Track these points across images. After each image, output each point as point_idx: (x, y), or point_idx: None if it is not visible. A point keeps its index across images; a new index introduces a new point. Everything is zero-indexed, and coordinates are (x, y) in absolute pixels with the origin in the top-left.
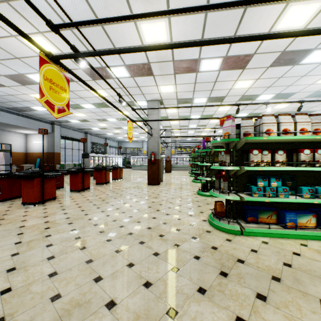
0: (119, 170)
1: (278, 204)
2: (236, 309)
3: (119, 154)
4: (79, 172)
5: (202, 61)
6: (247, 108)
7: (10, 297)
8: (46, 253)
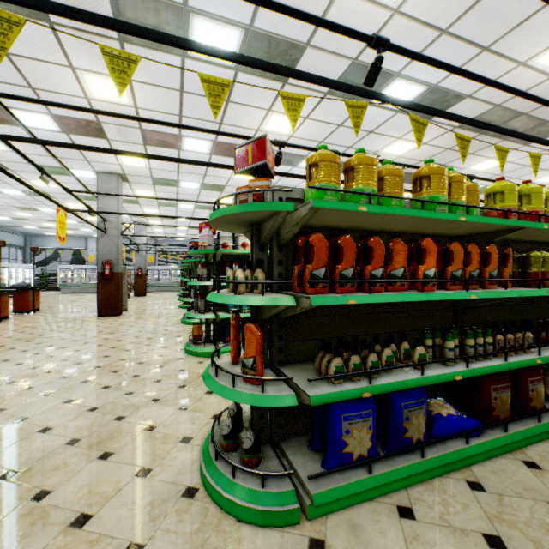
0: (32, 294)
1: None
2: (184, 403)
3: (28, 261)
4: None
5: (185, 139)
6: None
7: None
8: None
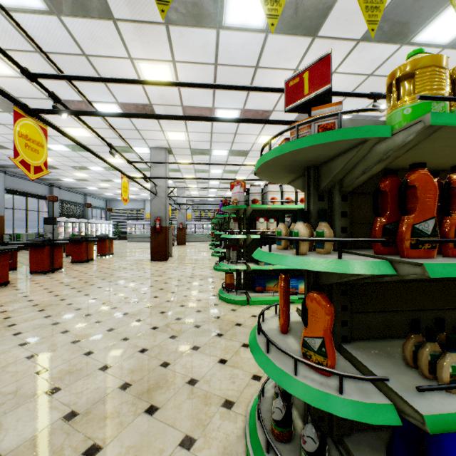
0: (108, 242)
1: None
2: (222, 355)
3: (108, 218)
4: (46, 246)
5: (217, 110)
6: None
7: None
8: (16, 340)
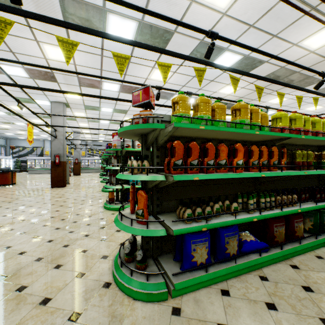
0: (11, 174)
1: None
2: (103, 237)
3: (8, 154)
4: None
5: (104, 83)
6: None
7: None
8: None
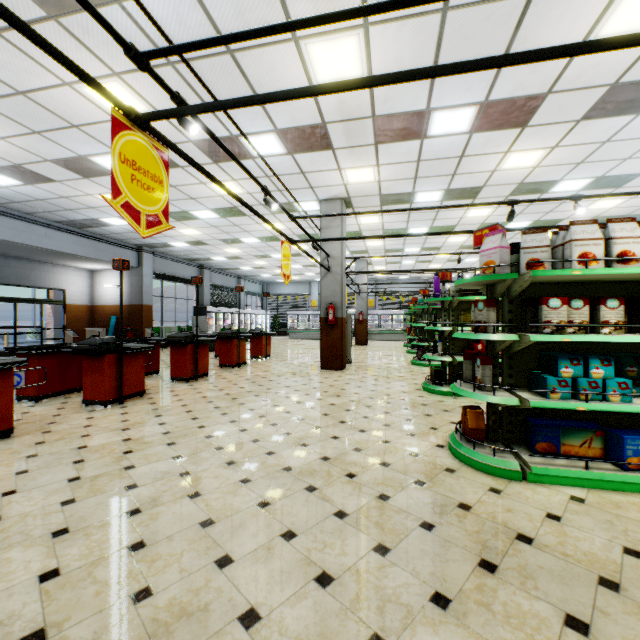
0: (265, 340)
1: (606, 417)
2: None
3: (264, 307)
4: (188, 344)
5: (434, 114)
6: (528, 210)
7: (57, 588)
8: (126, 501)
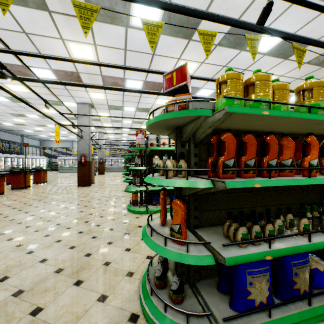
0: (43, 173)
1: (173, 192)
2: (128, 246)
3: (42, 154)
4: None
5: (127, 80)
6: None
7: None
8: None
